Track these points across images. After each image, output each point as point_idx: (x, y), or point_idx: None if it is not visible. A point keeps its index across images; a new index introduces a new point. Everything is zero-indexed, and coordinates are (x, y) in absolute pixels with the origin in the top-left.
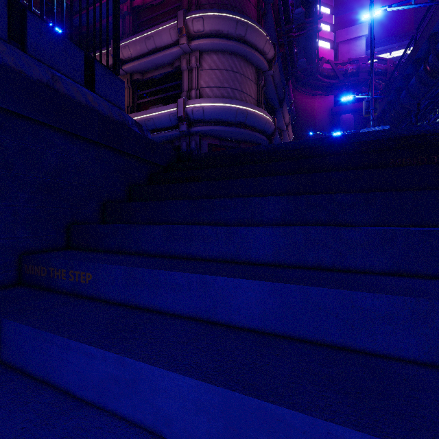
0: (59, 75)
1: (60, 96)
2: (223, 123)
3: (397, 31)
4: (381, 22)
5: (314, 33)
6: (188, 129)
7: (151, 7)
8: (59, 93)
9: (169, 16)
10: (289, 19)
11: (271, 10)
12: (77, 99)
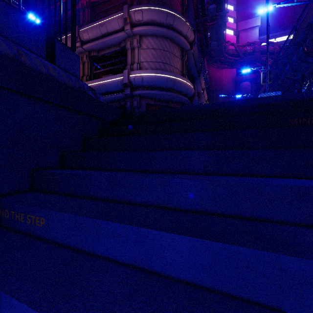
0: (24, 50)
1: (25, 67)
2: (157, 88)
3: (281, 23)
4: (270, 16)
5: (223, 23)
6: (131, 93)
7: (104, 3)
8: (23, 65)
9: (117, 9)
10: (205, 13)
11: (192, 6)
12: (39, 69)
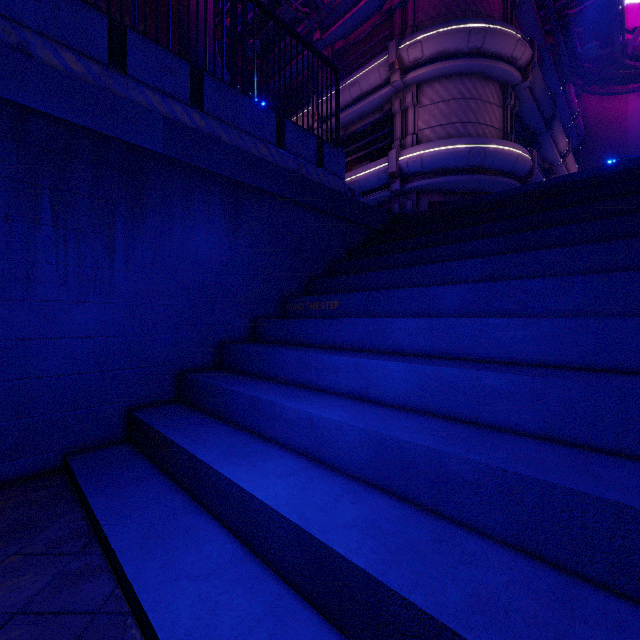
0: (302, 161)
1: (304, 178)
2: (450, 171)
3: None
4: None
5: None
6: (401, 187)
7: (355, 45)
8: (303, 176)
9: (378, 50)
10: None
11: None
12: (313, 178)
